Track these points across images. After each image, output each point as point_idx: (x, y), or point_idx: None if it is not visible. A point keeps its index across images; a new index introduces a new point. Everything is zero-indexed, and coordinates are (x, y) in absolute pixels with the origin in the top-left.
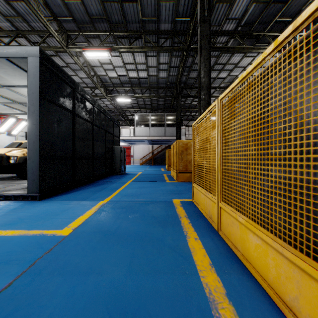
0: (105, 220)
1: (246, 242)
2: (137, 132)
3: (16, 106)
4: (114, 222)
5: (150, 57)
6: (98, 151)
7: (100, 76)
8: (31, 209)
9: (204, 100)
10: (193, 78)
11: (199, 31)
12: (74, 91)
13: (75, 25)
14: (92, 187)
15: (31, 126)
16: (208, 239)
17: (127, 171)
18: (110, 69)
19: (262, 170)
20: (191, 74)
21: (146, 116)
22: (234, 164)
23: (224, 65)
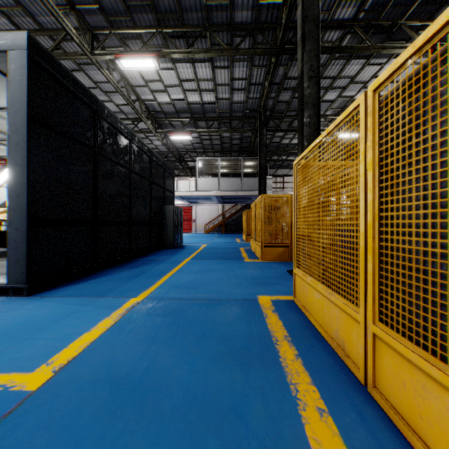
0: (126, 345)
1: None
2: (201, 186)
3: None
4: (144, 351)
5: (219, 70)
6: (139, 213)
7: (145, 101)
8: (2, 316)
9: (309, 125)
10: (284, 102)
11: (300, 9)
12: (97, 115)
13: (104, 18)
14: (126, 269)
15: (14, 169)
16: (351, 415)
17: (186, 242)
18: (160, 90)
19: None
20: (281, 95)
21: (214, 161)
22: (430, 239)
23: (333, 79)
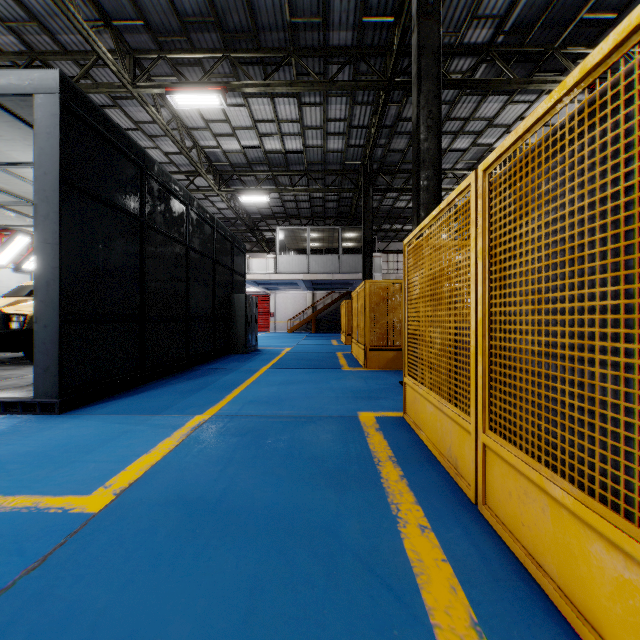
0: (197, 467)
1: (577, 561)
2: (283, 266)
3: (28, 209)
4: (219, 473)
5: (308, 107)
6: (199, 305)
7: (205, 148)
8: (34, 437)
9: (427, 190)
10: (398, 151)
11: (416, 37)
12: (144, 173)
13: (151, 37)
14: (183, 380)
15: (42, 249)
16: (455, 531)
17: (262, 345)
18: (226, 133)
19: (632, 356)
20: (394, 142)
21: (301, 231)
22: (530, 336)
23: (465, 122)
